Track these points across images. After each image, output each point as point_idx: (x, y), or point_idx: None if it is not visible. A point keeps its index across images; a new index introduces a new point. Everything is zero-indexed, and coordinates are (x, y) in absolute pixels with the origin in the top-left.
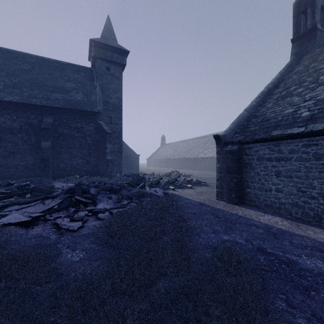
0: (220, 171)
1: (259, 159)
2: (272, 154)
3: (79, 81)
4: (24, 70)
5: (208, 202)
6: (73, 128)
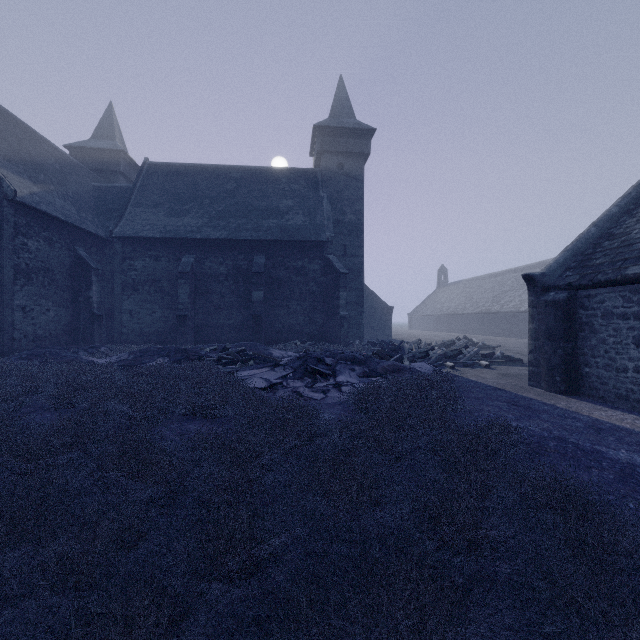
0: (535, 336)
1: (606, 315)
2: (628, 307)
3: (297, 194)
4: (229, 191)
5: (509, 388)
6: (291, 270)
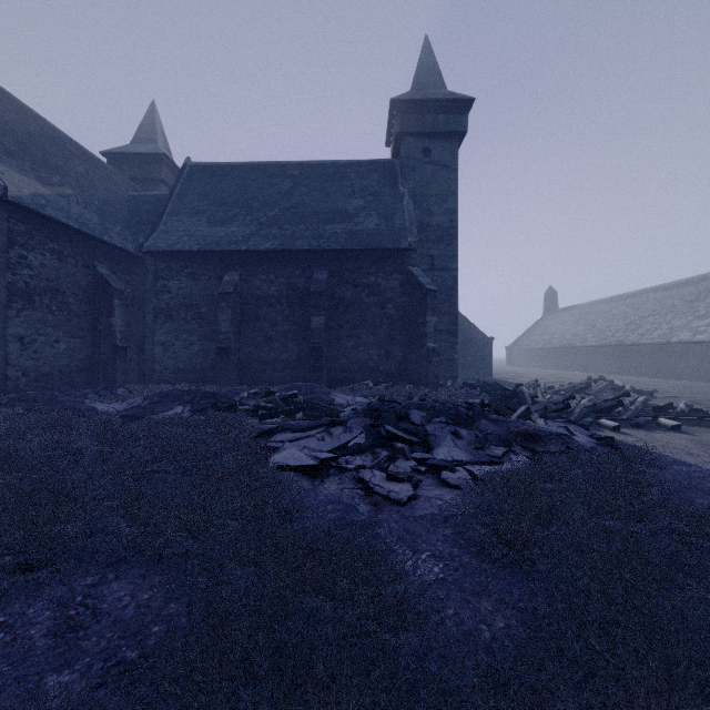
0: None
1: None
2: None
3: (370, 191)
4: (284, 192)
5: None
6: (362, 288)
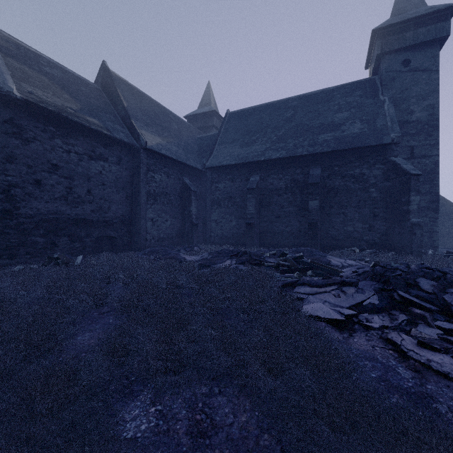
0: None
1: None
2: None
3: (353, 105)
4: (287, 118)
5: None
6: (348, 178)
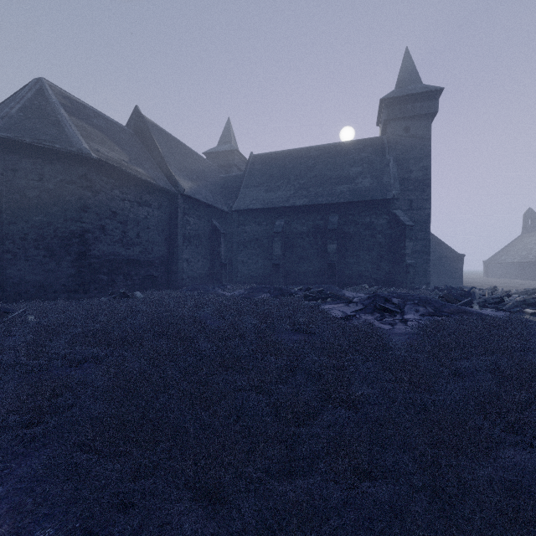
0: None
1: None
2: None
3: (365, 161)
4: (309, 167)
5: None
6: (360, 225)
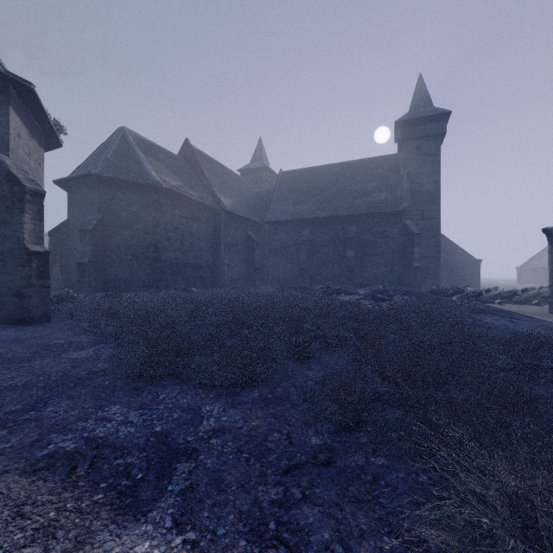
0: (551, 275)
1: None
2: None
3: (382, 176)
4: (332, 182)
5: (525, 313)
6: (376, 234)
